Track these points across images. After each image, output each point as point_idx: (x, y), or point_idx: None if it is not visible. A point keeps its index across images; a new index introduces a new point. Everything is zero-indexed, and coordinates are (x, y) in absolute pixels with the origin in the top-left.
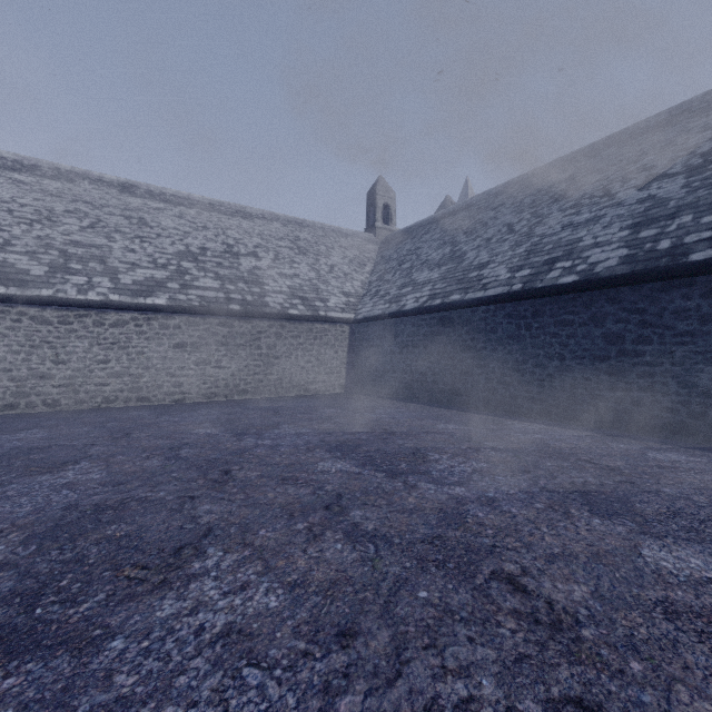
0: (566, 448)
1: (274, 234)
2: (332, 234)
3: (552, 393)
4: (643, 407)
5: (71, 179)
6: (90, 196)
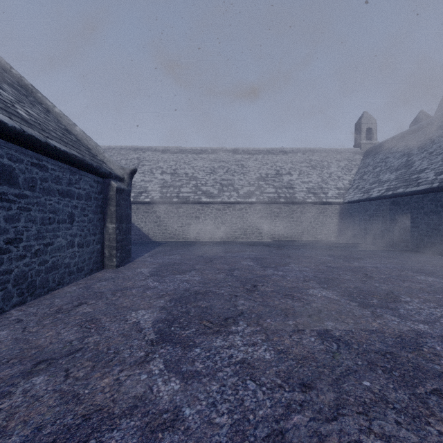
0: (439, 263)
1: (298, 160)
2: (331, 153)
3: None
4: None
5: (217, 152)
6: (224, 158)
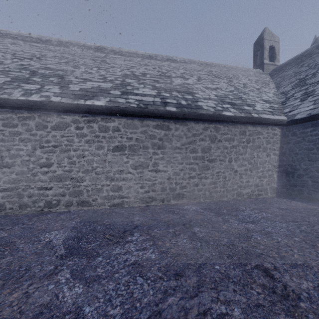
0: None
1: (193, 68)
2: (232, 69)
3: None
4: None
5: (67, 46)
6: (75, 52)
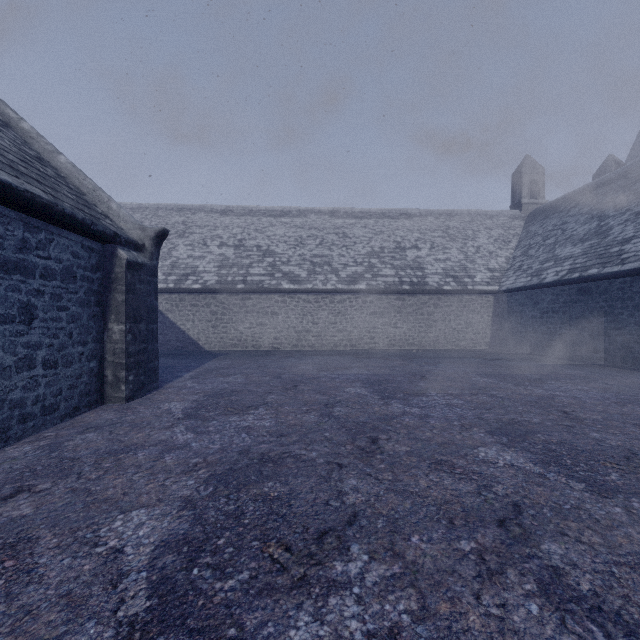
0: None
1: (429, 227)
2: (477, 218)
3: None
4: None
5: (306, 215)
6: (316, 224)
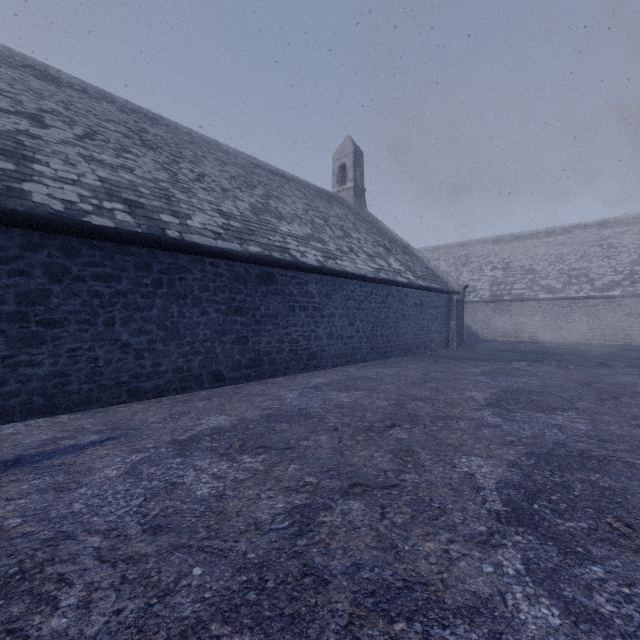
0: None
1: None
2: None
3: None
4: None
5: (570, 231)
6: (580, 238)
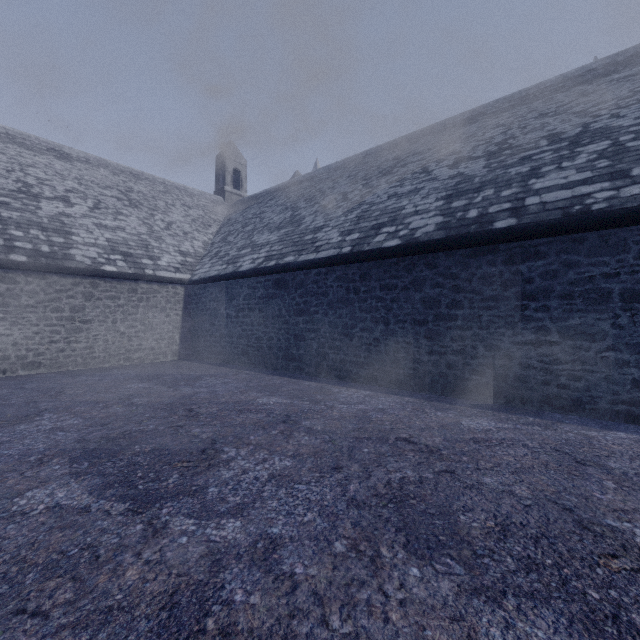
0: (387, 422)
1: (98, 181)
2: (175, 191)
3: (378, 357)
4: (456, 370)
5: None
6: None
